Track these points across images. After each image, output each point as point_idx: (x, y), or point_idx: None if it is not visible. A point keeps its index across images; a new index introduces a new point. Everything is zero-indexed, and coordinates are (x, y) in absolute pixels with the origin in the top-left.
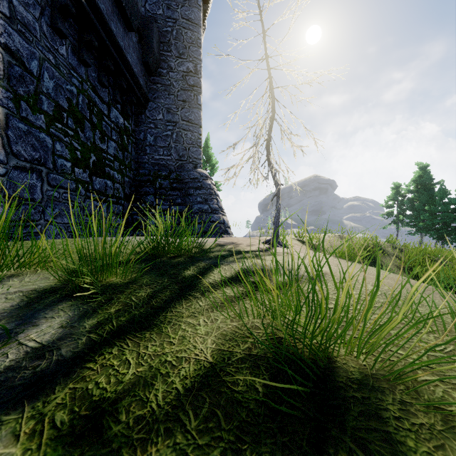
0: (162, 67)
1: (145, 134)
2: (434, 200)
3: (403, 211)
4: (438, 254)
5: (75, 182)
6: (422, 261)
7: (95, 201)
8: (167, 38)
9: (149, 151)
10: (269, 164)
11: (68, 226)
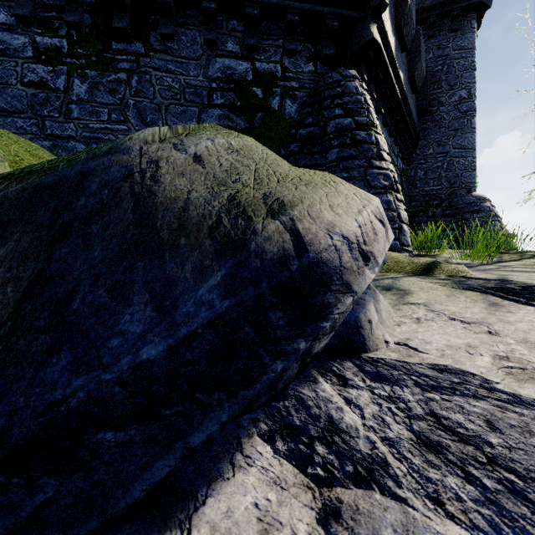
0: (431, 105)
1: (416, 170)
2: None
3: None
4: None
5: None
6: None
7: None
8: (437, 77)
9: (420, 184)
10: None
11: None
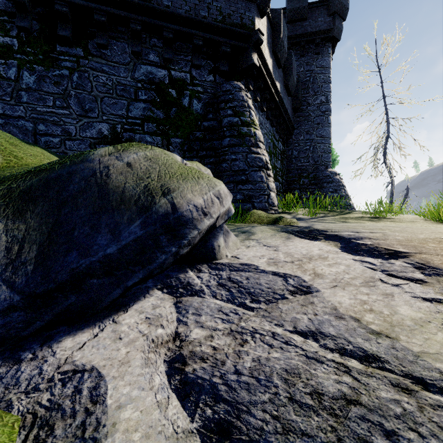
0: (302, 105)
1: (292, 151)
2: None
3: None
4: None
5: None
6: None
7: None
8: (306, 85)
9: (295, 161)
10: (385, 164)
11: None
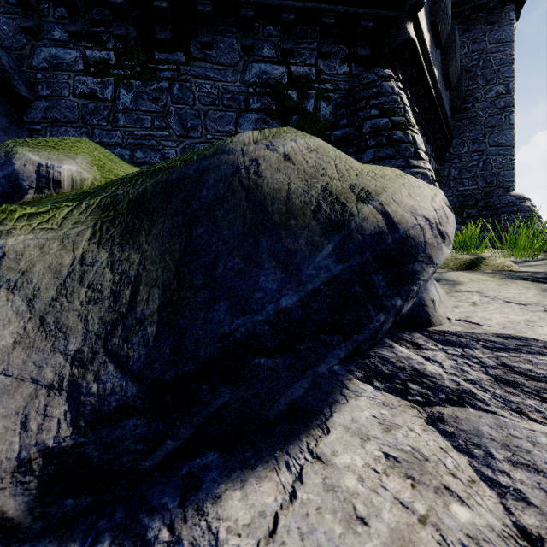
0: (466, 102)
1: (449, 170)
2: None
3: None
4: None
5: None
6: None
7: None
8: (472, 72)
9: (453, 185)
10: None
11: None
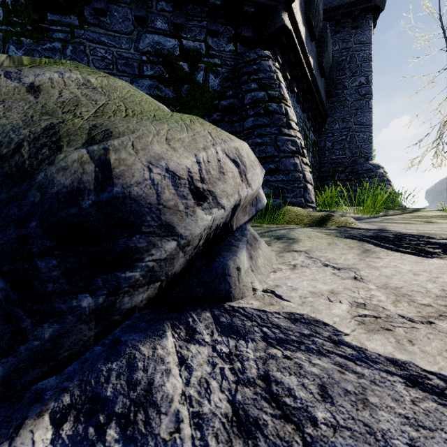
0: (337, 89)
1: (325, 142)
2: None
3: None
4: None
5: None
6: None
7: None
8: (341, 65)
9: (328, 154)
10: None
11: None
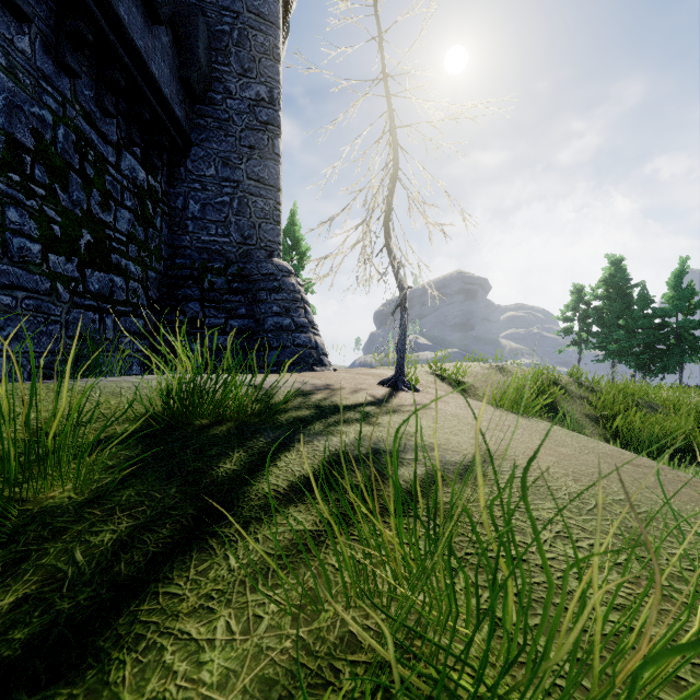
0: (214, 90)
1: (186, 199)
2: (633, 311)
3: (588, 326)
4: (645, 395)
5: (50, 278)
6: (623, 406)
7: (91, 311)
8: (222, 42)
9: (193, 228)
10: (389, 253)
11: (35, 357)
